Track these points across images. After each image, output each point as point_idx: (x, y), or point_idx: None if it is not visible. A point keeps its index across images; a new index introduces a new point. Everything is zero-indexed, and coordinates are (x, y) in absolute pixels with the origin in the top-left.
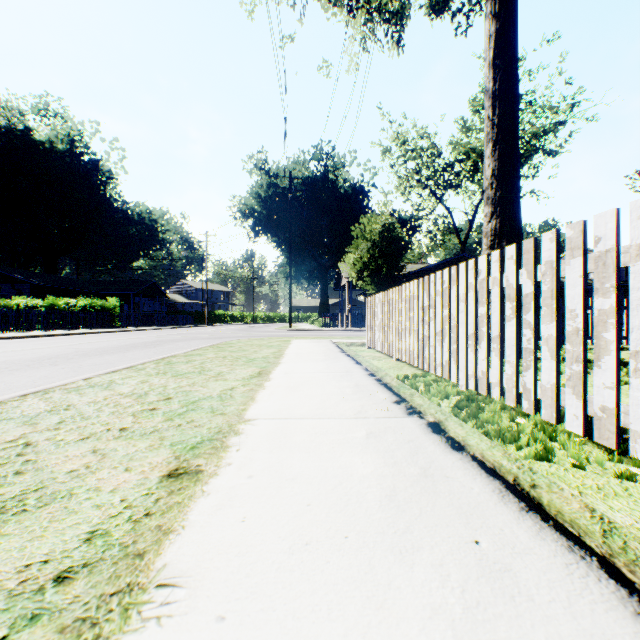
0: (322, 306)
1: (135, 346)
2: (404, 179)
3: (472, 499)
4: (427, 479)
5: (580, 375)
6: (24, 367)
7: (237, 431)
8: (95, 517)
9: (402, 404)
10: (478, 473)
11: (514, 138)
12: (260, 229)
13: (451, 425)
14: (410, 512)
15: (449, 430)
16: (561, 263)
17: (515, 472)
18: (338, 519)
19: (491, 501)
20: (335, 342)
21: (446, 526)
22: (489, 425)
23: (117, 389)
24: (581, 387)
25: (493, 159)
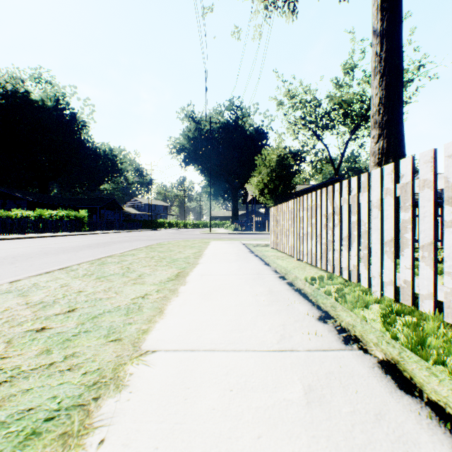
0: (233, 216)
1: (89, 246)
2: (293, 124)
3: None
4: None
5: None
6: None
7: (121, 381)
8: None
9: (329, 323)
10: None
11: (399, 70)
12: (189, 161)
13: (418, 372)
14: None
15: (422, 385)
16: None
17: None
18: None
19: None
20: (244, 243)
21: None
22: None
23: (29, 295)
24: None
25: (380, 89)
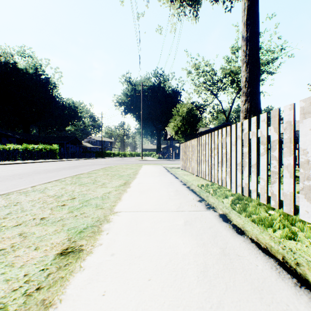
0: (158, 148)
1: (64, 168)
2: (198, 86)
3: (259, 275)
4: (226, 257)
5: (310, 187)
6: (5, 179)
7: (108, 220)
8: (1, 291)
9: (203, 202)
10: (258, 252)
11: (257, 61)
12: (127, 111)
13: (233, 216)
14: (219, 287)
15: (233, 220)
16: (296, 122)
17: (282, 252)
18: (169, 294)
19: (272, 277)
20: (164, 166)
21: (247, 301)
22: (254, 216)
23: (47, 192)
24: (310, 194)
25: (246, 72)
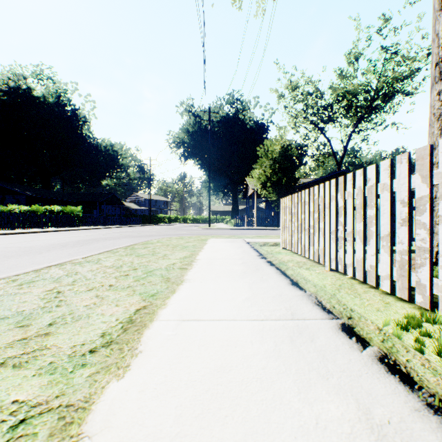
0: (233, 211)
1: (64, 245)
2: (294, 117)
3: None
4: None
5: None
6: None
7: None
8: None
9: None
10: None
11: None
12: (188, 155)
13: None
14: None
15: None
16: None
17: None
18: None
19: None
20: (248, 242)
21: None
22: None
23: None
24: None
25: None
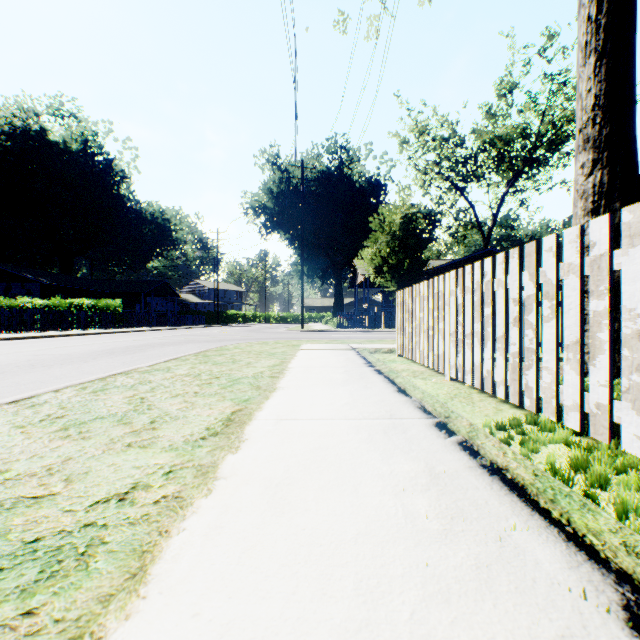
0: (336, 306)
1: (111, 352)
2: (423, 172)
3: None
4: None
5: None
6: None
7: None
8: None
9: None
10: None
11: (632, 45)
12: (272, 226)
13: None
14: None
15: None
16: None
17: None
18: None
19: None
20: (355, 348)
21: None
22: None
23: None
24: None
25: (597, 79)
